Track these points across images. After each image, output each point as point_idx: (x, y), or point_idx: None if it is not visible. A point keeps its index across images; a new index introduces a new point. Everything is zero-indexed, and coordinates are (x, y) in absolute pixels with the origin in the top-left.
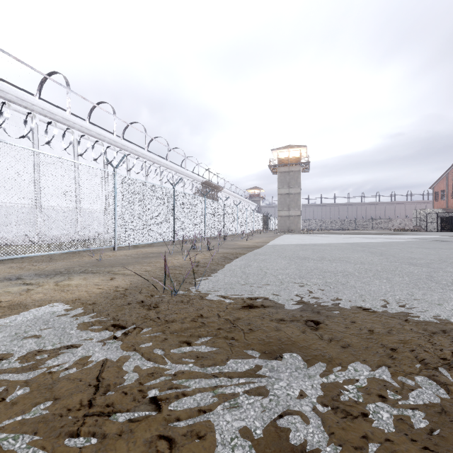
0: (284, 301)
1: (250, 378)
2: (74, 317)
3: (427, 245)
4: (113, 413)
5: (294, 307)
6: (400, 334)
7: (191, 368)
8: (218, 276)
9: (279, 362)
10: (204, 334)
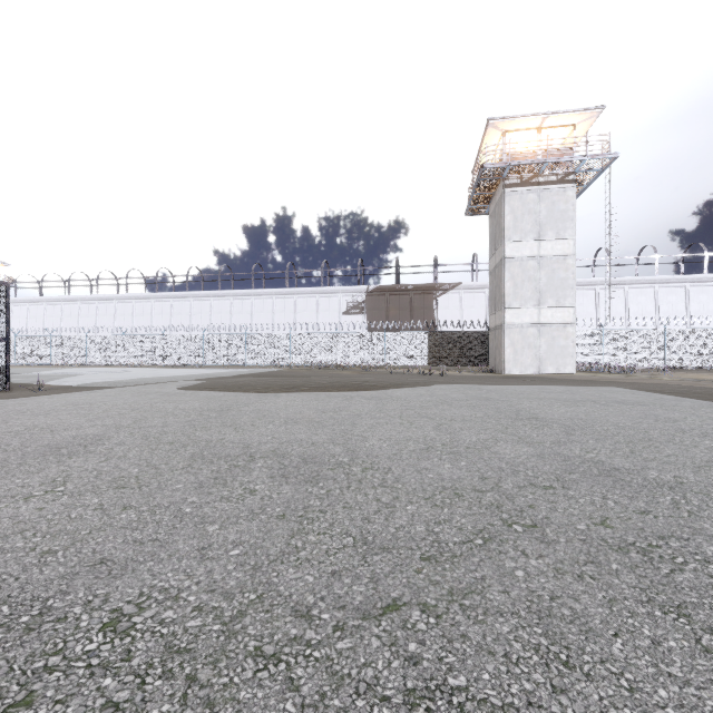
0: None
1: None
2: None
3: None
4: None
5: None
6: None
7: None
8: None
9: None
10: None
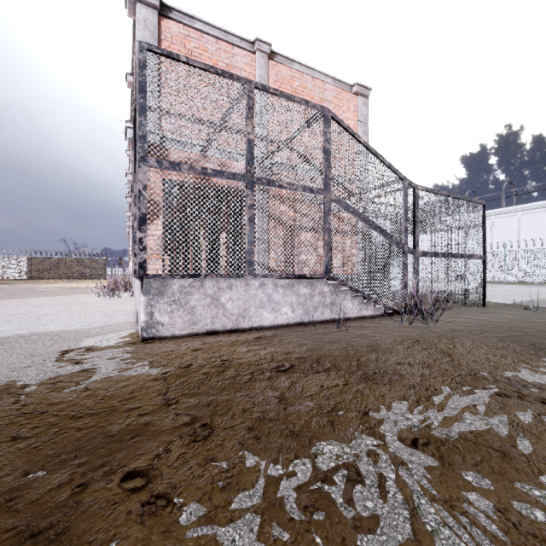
0: None
1: None
2: None
3: None
4: None
5: None
6: None
7: None
8: None
9: None
10: None
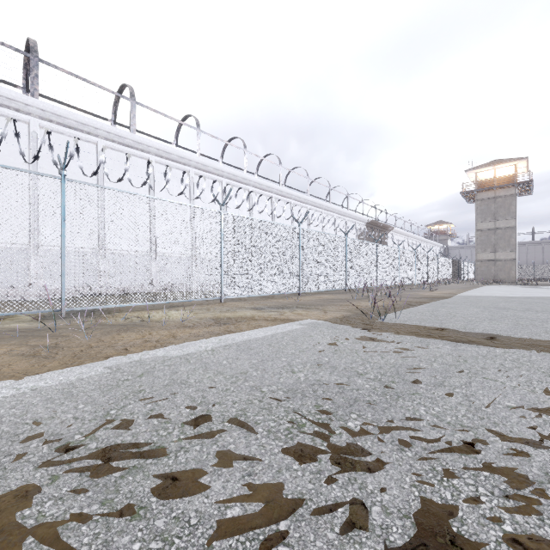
0: (469, 329)
1: (445, 345)
2: (330, 324)
3: None
4: (386, 344)
5: (477, 332)
6: None
7: (412, 340)
8: (409, 315)
9: (461, 344)
10: (413, 334)
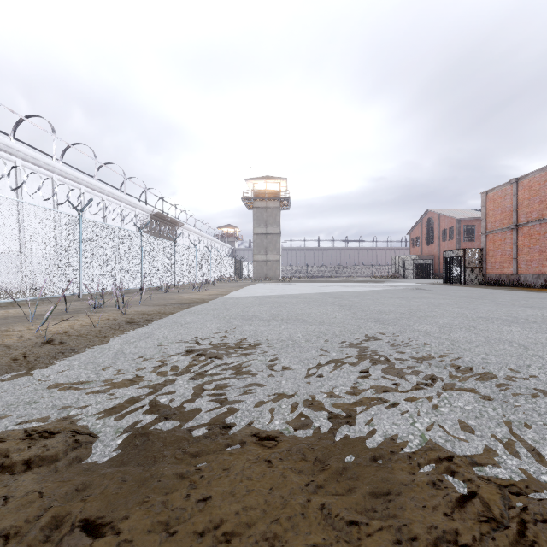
0: (104, 437)
1: None
2: None
3: (401, 294)
4: None
5: (109, 456)
6: (290, 540)
7: None
8: (50, 367)
9: None
10: None
